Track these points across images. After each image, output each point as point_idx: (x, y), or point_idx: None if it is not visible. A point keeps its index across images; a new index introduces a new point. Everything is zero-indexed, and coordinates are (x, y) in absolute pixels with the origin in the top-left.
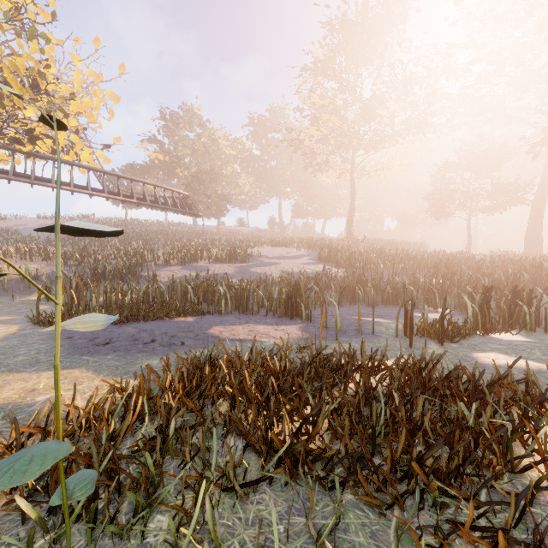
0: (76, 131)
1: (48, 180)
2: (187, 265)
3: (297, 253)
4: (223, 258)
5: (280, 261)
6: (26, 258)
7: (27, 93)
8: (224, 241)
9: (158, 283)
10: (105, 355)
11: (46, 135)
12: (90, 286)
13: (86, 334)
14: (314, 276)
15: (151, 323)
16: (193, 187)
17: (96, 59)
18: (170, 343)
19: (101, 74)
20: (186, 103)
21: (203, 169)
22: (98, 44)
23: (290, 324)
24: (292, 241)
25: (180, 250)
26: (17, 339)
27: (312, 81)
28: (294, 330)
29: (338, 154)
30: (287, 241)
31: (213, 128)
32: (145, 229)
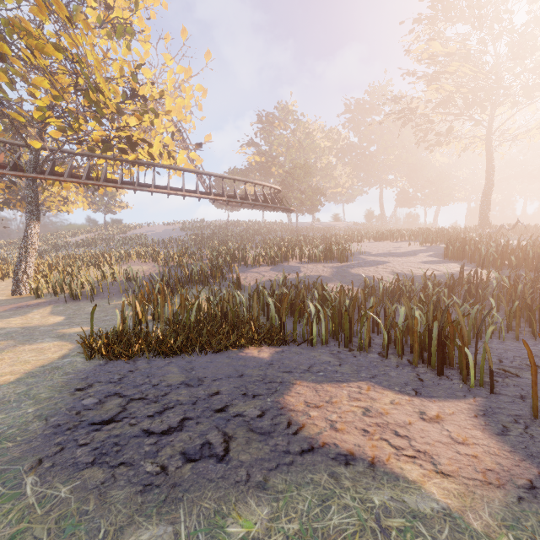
0: (172, 134)
1: (149, 185)
2: (276, 266)
3: (409, 247)
4: (317, 256)
5: (388, 259)
6: (142, 259)
7: (119, 96)
8: (319, 237)
9: (243, 288)
10: (64, 480)
11: (142, 140)
12: (176, 290)
13: (112, 379)
14: (448, 283)
15: (210, 357)
16: (287, 183)
17: (184, 53)
18: (204, 443)
19: (190, 69)
20: (280, 101)
21: (297, 164)
22: (185, 36)
23: (445, 392)
24: (399, 234)
25: (270, 249)
26: (31, 381)
27: (427, 34)
28: (469, 424)
29: (468, 117)
30: (393, 234)
31: (307, 121)
32: (244, 229)
